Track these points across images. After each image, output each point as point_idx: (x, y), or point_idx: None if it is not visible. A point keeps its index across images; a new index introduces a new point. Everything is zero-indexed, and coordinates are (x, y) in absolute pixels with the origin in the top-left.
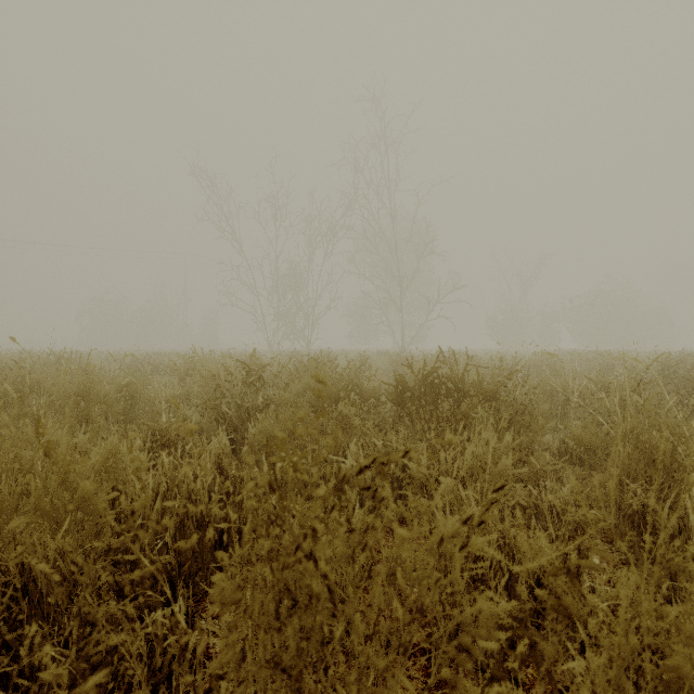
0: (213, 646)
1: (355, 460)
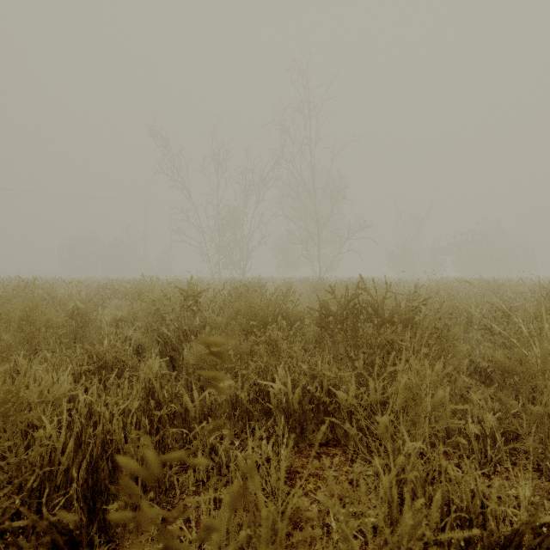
0: None
1: (282, 383)
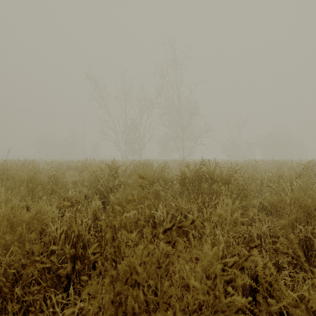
0: (89, 311)
1: (161, 212)
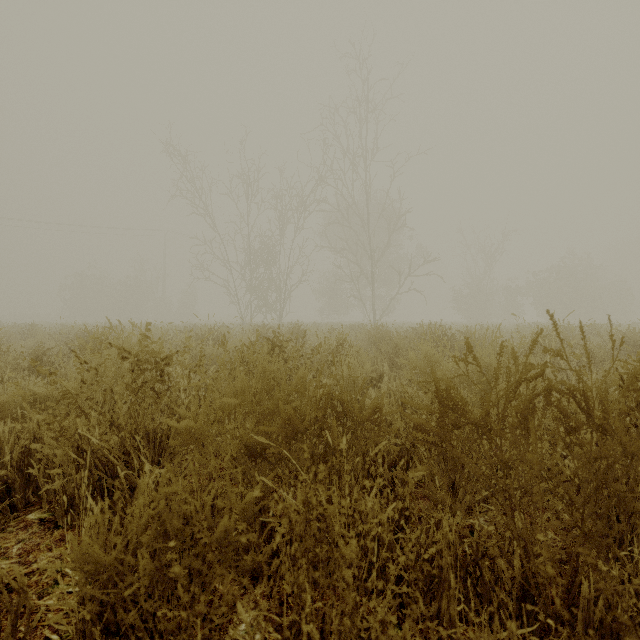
0: None
1: None
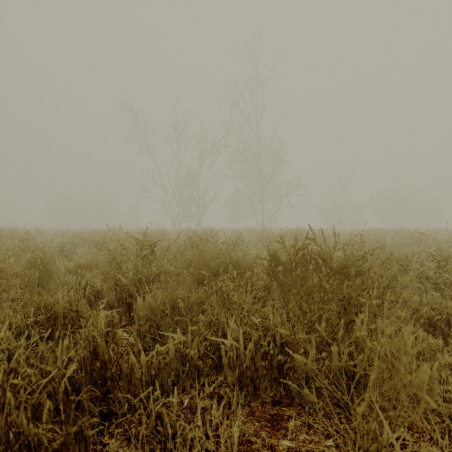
0: None
1: (233, 338)
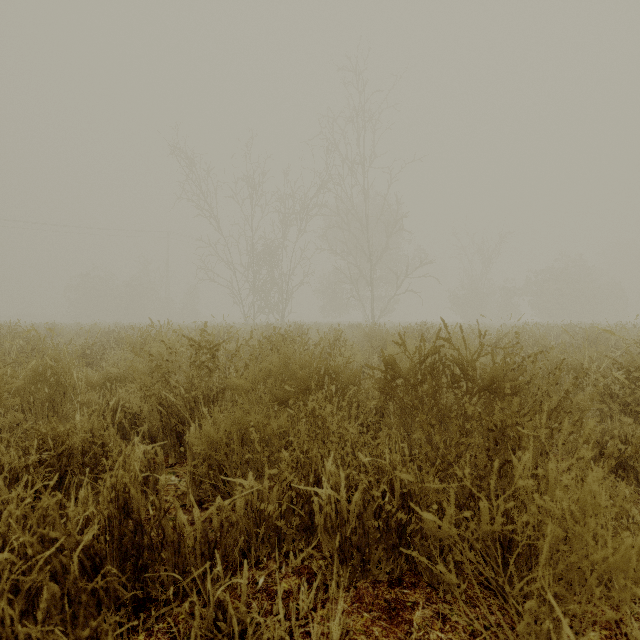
0: None
1: (330, 485)
